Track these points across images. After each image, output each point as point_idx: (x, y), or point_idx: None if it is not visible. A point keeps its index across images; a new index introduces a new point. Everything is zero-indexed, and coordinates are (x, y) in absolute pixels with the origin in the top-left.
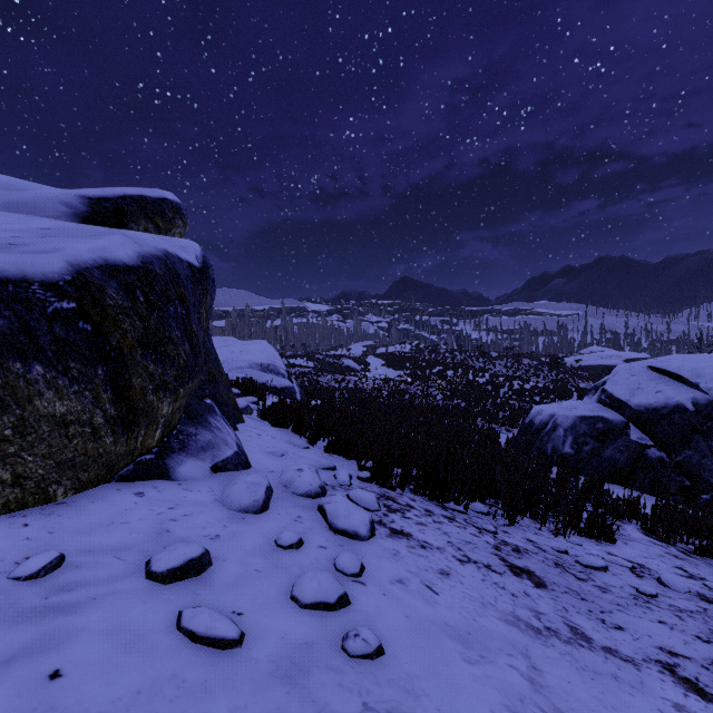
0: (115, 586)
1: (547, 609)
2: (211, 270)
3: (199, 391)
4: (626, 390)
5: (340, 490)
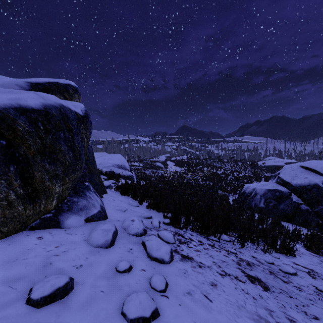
0: (1, 313)
1: (274, 307)
2: (89, 117)
3: (82, 178)
4: (290, 177)
5: (154, 231)
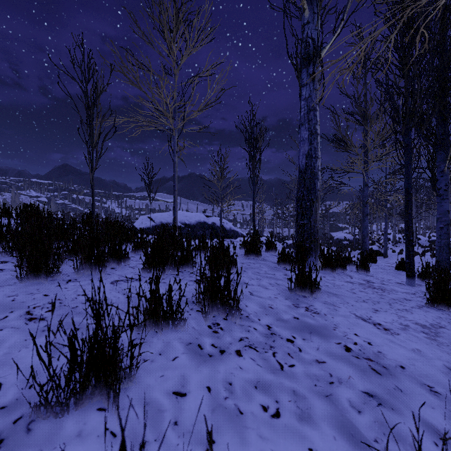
0: None
1: None
2: None
3: None
4: (139, 224)
5: None
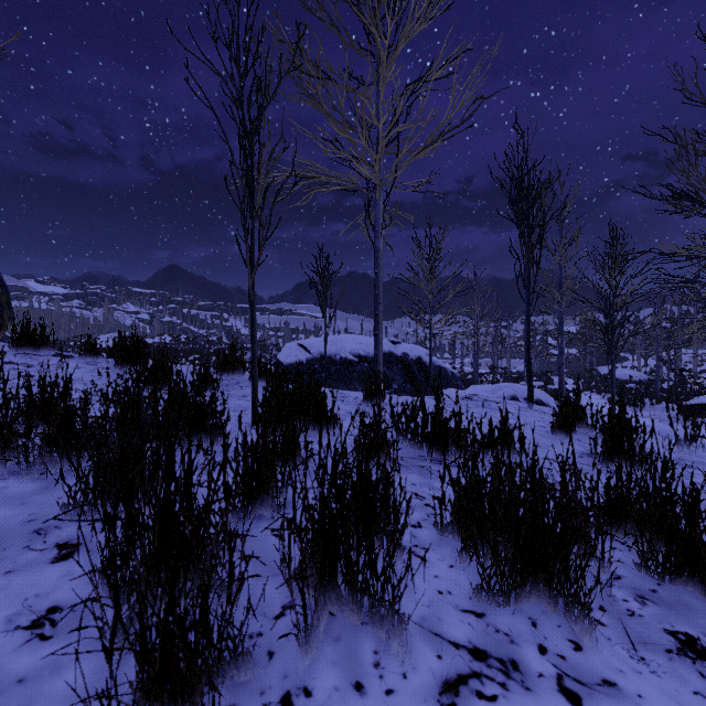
0: None
1: None
2: None
3: None
4: (285, 356)
5: None
